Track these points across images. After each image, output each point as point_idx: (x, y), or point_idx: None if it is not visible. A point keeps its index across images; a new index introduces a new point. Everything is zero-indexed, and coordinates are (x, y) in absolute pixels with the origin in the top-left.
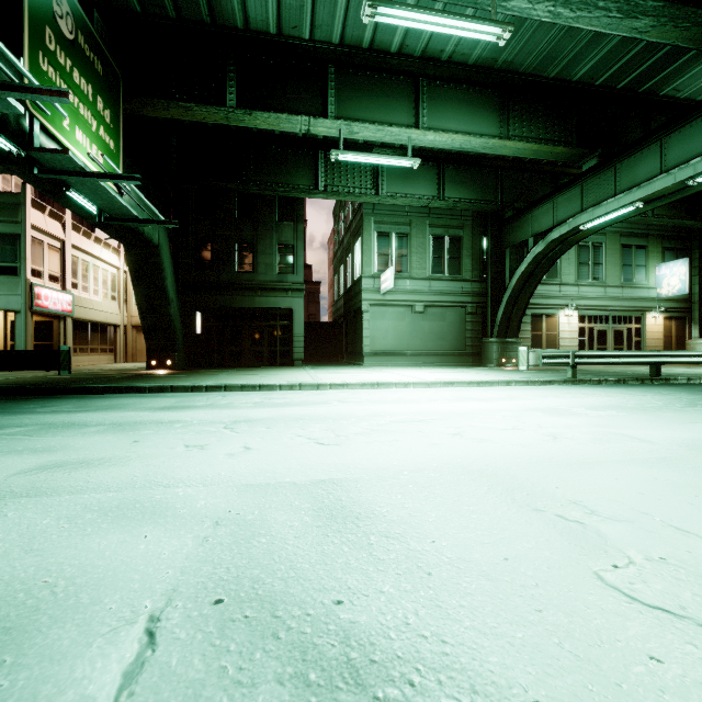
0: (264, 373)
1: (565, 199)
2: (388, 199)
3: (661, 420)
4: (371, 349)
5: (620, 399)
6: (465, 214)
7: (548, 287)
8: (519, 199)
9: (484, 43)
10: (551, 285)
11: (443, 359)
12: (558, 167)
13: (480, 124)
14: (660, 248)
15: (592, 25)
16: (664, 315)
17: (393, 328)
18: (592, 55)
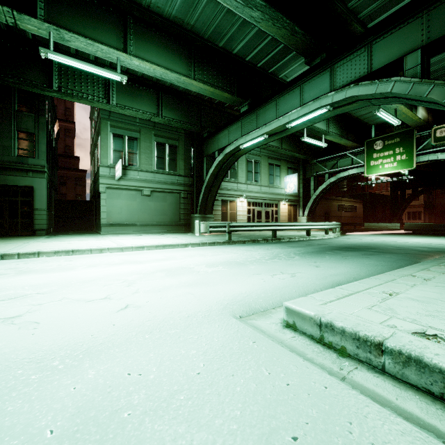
0: None
1: (234, 129)
2: (118, 108)
3: (242, 273)
4: (108, 221)
5: (239, 255)
6: (180, 131)
7: (231, 184)
8: (212, 126)
9: (172, 3)
10: (232, 183)
11: (165, 228)
12: (234, 111)
13: (175, 64)
14: (286, 167)
15: (228, 4)
16: (288, 203)
17: (126, 206)
18: (242, 38)
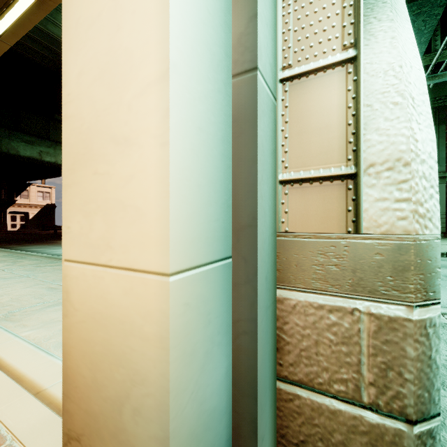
0: (443, 243)
1: None
2: None
3: None
4: None
5: None
6: None
7: None
8: None
9: None
10: None
11: None
12: None
13: None
14: None
15: None
16: None
17: None
18: None
